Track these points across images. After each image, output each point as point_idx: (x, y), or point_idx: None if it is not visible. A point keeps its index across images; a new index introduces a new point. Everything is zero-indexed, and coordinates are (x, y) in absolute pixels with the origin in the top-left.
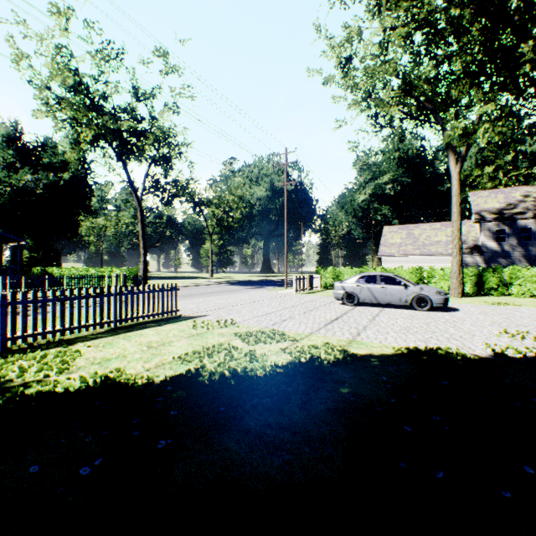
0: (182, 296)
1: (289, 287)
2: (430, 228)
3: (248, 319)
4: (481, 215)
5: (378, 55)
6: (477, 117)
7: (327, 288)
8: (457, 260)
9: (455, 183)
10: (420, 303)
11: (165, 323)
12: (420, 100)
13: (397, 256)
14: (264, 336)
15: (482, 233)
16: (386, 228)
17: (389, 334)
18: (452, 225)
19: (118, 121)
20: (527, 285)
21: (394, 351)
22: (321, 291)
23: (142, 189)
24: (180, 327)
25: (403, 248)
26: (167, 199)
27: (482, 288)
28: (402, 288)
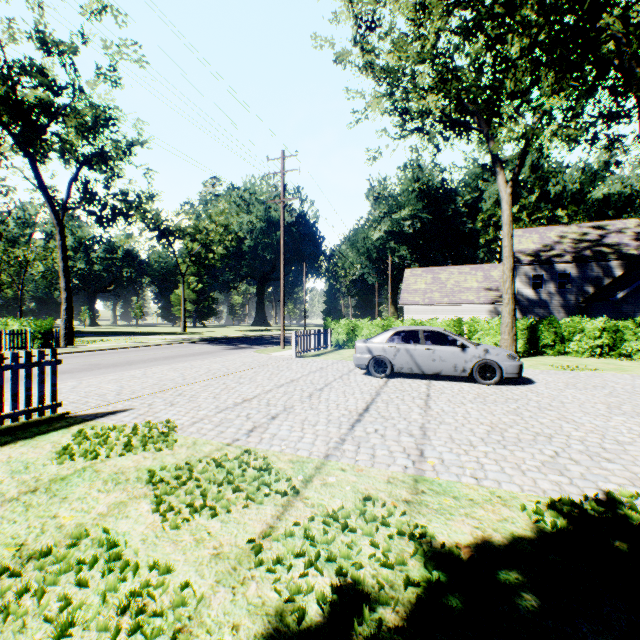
0: (112, 366)
1: (287, 347)
2: (458, 271)
3: (203, 418)
4: (516, 257)
5: (410, 25)
6: (534, 122)
7: (340, 347)
8: (510, 309)
9: (506, 208)
10: (485, 373)
11: (4, 442)
12: (459, 99)
13: (422, 305)
14: (220, 476)
15: (518, 278)
16: (408, 270)
17: (479, 449)
18: (503, 263)
19: (8, 81)
20: (588, 341)
21: (529, 519)
22: (332, 352)
23: (65, 200)
24: (31, 453)
25: (429, 295)
26: (109, 219)
27: (536, 345)
28: (458, 350)
